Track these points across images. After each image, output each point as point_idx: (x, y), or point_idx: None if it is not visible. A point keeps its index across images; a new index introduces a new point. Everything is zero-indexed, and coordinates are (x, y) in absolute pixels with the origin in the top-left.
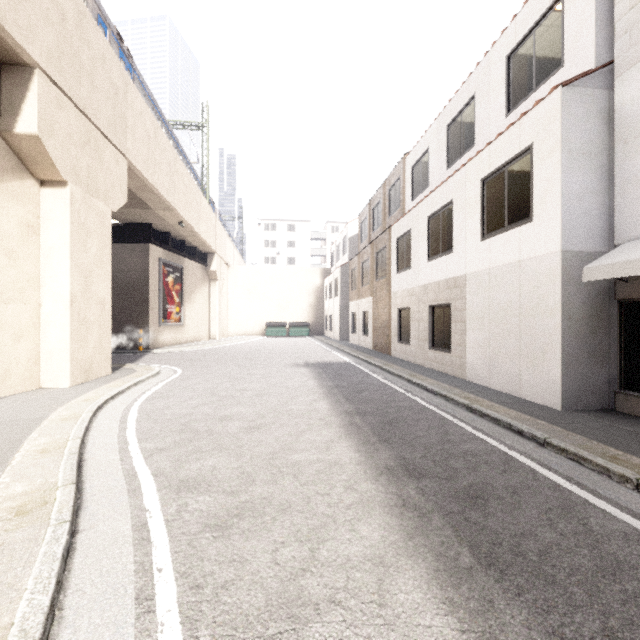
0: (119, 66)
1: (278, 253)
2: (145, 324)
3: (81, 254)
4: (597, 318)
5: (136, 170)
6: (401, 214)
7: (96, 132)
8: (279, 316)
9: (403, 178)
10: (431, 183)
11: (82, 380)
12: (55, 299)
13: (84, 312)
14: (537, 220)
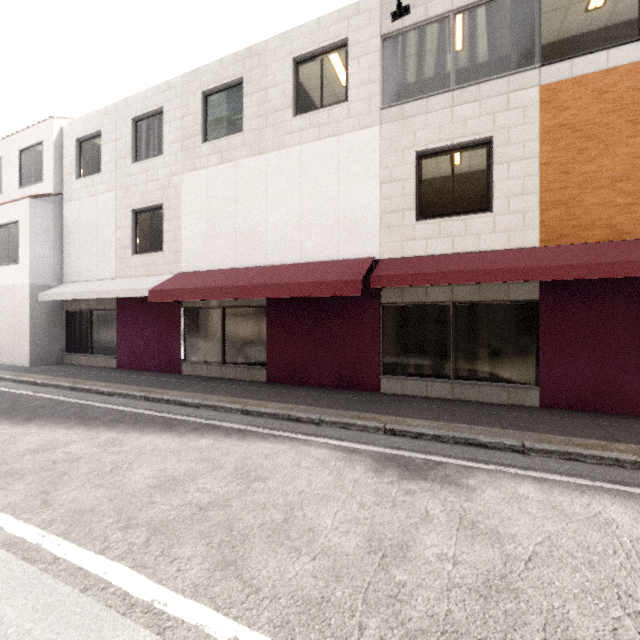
0: None
1: None
2: None
3: None
4: (55, 319)
5: None
6: None
7: None
8: None
9: None
10: None
11: None
12: None
13: None
14: (21, 264)
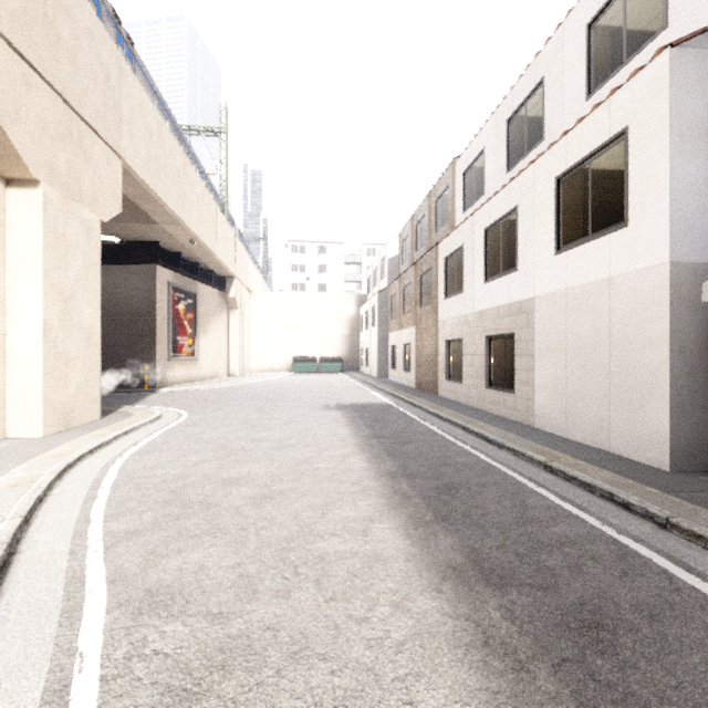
0: (111, 46)
1: (308, 279)
2: (151, 358)
3: (59, 272)
4: None
5: (134, 174)
6: (450, 229)
7: (80, 123)
8: (308, 349)
9: (452, 187)
10: (487, 190)
11: (60, 428)
12: (24, 327)
13: (63, 343)
14: (635, 224)
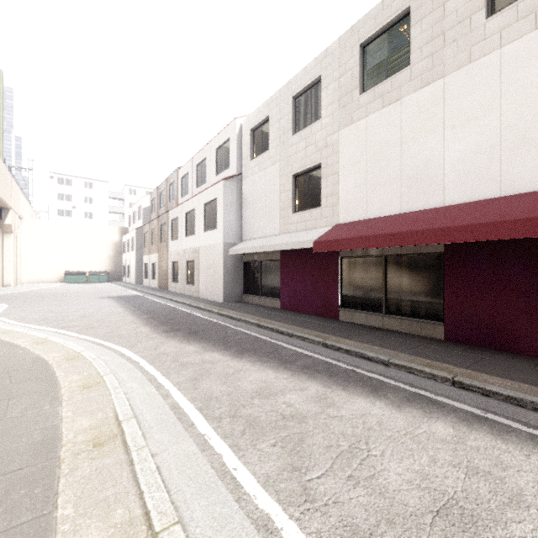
0: None
1: (74, 207)
2: None
3: None
4: (237, 268)
5: None
6: (176, 204)
7: None
8: (78, 265)
9: (177, 182)
10: (190, 192)
11: None
12: None
13: None
14: (218, 229)
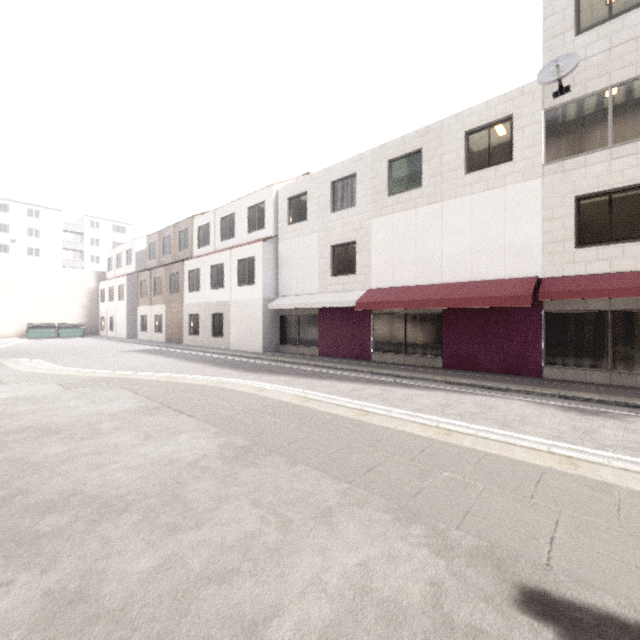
0: None
1: (13, 240)
2: None
3: None
4: (273, 321)
5: None
6: (190, 253)
7: None
8: (43, 317)
9: (191, 231)
10: (211, 244)
11: None
12: None
13: None
14: (256, 285)
